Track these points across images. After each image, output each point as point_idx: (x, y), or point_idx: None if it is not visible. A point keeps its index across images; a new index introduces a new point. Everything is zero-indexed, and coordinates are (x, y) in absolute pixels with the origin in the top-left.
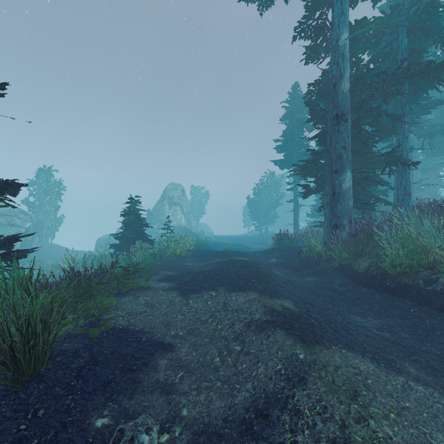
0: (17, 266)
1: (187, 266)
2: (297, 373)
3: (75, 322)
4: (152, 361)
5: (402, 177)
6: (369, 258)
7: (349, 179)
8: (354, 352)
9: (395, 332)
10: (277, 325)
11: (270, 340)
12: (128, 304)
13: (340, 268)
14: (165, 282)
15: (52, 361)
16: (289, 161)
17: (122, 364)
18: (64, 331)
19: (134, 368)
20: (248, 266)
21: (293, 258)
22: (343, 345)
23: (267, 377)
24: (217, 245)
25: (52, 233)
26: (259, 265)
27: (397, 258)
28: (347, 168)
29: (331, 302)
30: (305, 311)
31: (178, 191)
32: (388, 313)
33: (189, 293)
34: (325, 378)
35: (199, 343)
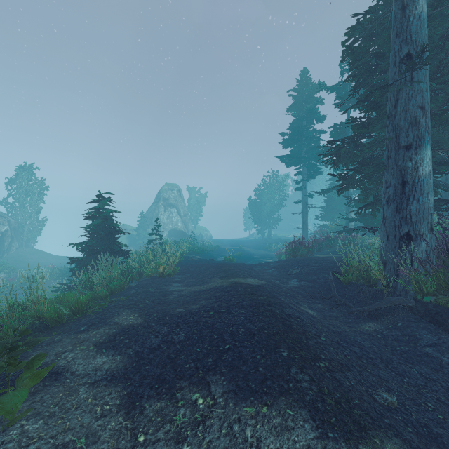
0: None
1: (170, 293)
2: None
3: None
4: None
5: None
6: None
7: (429, 159)
8: None
9: None
10: None
11: None
12: None
13: (419, 308)
14: (107, 353)
15: None
16: (298, 157)
17: None
18: None
19: None
20: (263, 302)
21: (324, 280)
22: None
23: None
24: (216, 250)
25: (33, 237)
26: (280, 297)
27: None
28: (426, 141)
29: None
30: None
31: (174, 191)
32: None
33: (146, 395)
34: None
35: None
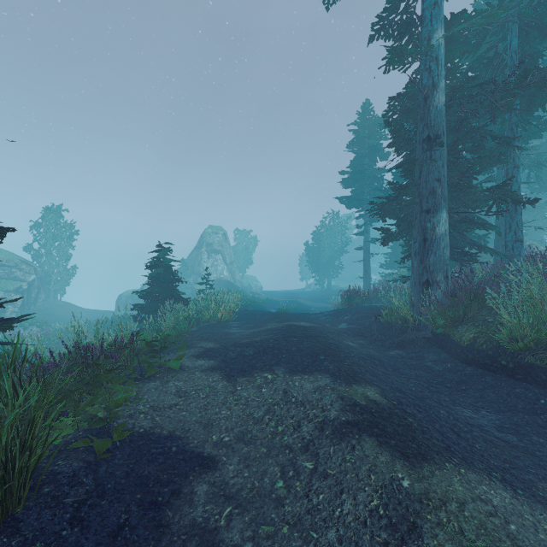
0: (17, 330)
1: (232, 333)
2: (405, 515)
3: (77, 425)
4: (186, 487)
5: (511, 218)
6: (474, 326)
7: (444, 221)
8: (477, 470)
9: (524, 434)
10: (363, 429)
11: (356, 455)
12: (153, 394)
13: (433, 338)
14: (203, 359)
15: (34, 497)
16: (359, 199)
17: (141, 493)
18: (61, 438)
19: (160, 500)
20: (312, 335)
21: (369, 323)
22: (458, 459)
23: (358, 520)
24: (268, 303)
25: (61, 288)
26: (327, 333)
27: (517, 328)
28: (442, 207)
29: (427, 388)
30: (397, 404)
31: (219, 235)
32: (509, 405)
33: (236, 376)
34: (448, 525)
35: (252, 454)
